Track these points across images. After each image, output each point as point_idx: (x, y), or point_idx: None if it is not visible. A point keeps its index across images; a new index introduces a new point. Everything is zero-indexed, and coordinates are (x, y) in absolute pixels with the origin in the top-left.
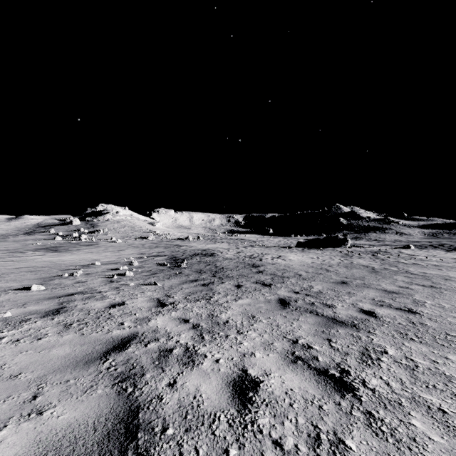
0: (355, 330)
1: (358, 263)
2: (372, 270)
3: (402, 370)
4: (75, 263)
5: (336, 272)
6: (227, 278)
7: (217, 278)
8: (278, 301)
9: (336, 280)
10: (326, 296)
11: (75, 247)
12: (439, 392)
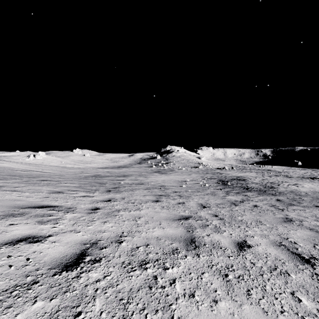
0: (301, 207)
1: None
2: None
3: (304, 212)
4: (178, 179)
5: None
6: (253, 191)
7: (248, 190)
8: (276, 199)
9: None
10: (304, 201)
11: (167, 172)
12: (307, 214)
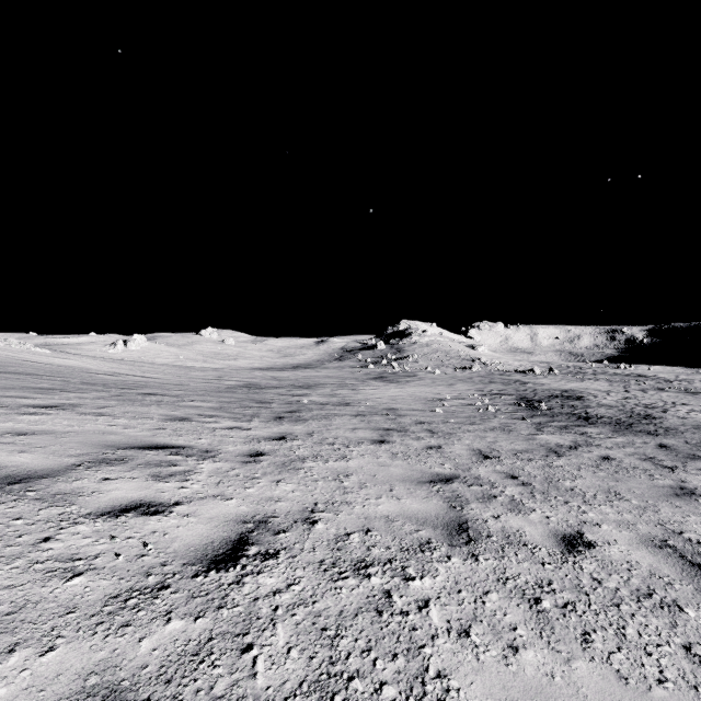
0: None
1: None
2: None
3: None
4: (426, 395)
5: None
6: (602, 424)
7: (589, 422)
8: (657, 444)
9: None
10: None
11: (400, 378)
12: None
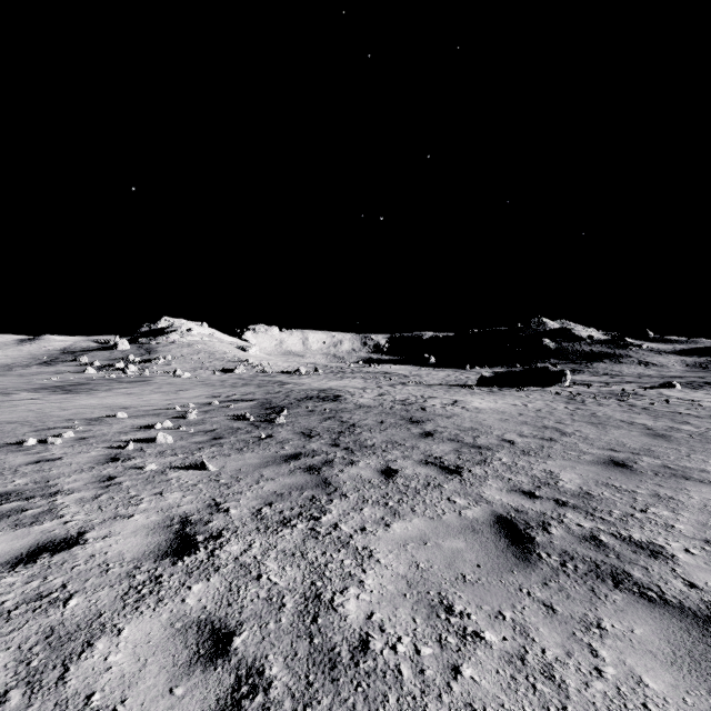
0: None
1: (606, 415)
2: (651, 431)
3: None
4: (81, 414)
5: (582, 436)
6: (363, 451)
7: (342, 449)
8: (496, 525)
9: (597, 456)
10: (610, 506)
11: (107, 385)
12: None
